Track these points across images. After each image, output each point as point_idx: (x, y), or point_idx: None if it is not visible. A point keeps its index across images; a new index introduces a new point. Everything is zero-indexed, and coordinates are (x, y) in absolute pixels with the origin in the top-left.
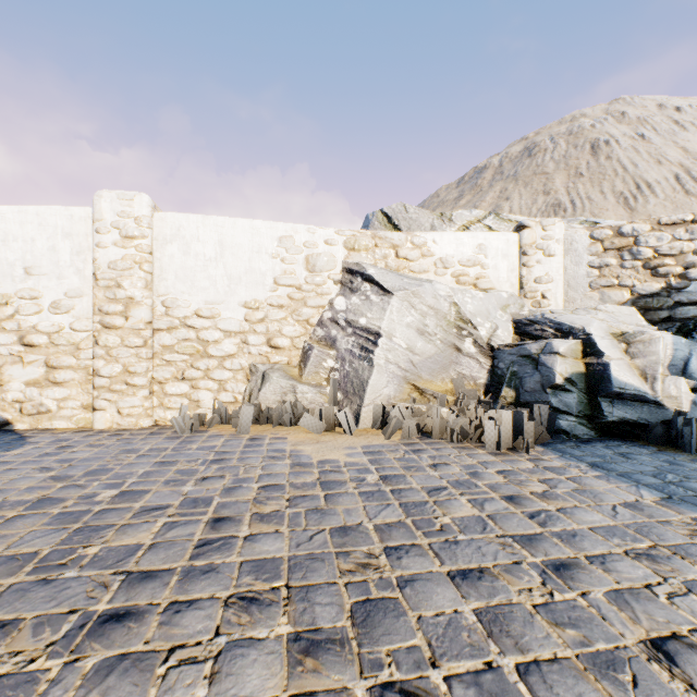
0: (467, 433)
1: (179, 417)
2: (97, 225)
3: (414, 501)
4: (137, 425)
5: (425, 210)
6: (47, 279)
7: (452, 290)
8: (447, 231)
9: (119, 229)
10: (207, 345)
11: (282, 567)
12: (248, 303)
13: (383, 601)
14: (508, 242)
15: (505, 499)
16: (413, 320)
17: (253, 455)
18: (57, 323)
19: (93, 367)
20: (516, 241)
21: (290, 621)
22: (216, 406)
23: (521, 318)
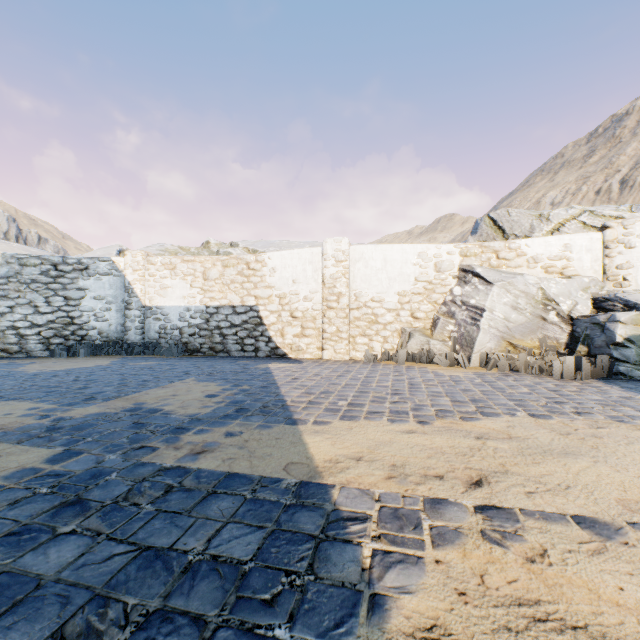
0: (542, 370)
1: (367, 354)
2: (324, 257)
3: (498, 387)
4: (343, 358)
5: (525, 213)
6: (302, 285)
7: (539, 279)
8: (543, 229)
9: (334, 258)
10: (377, 317)
11: (442, 392)
12: (400, 292)
13: (480, 399)
14: (591, 240)
15: (548, 390)
16: (508, 300)
17: (412, 371)
18: (306, 306)
19: (322, 328)
20: (599, 238)
21: (449, 398)
22: (382, 351)
23: (599, 296)
